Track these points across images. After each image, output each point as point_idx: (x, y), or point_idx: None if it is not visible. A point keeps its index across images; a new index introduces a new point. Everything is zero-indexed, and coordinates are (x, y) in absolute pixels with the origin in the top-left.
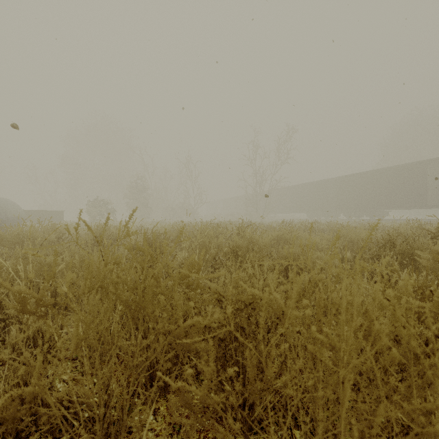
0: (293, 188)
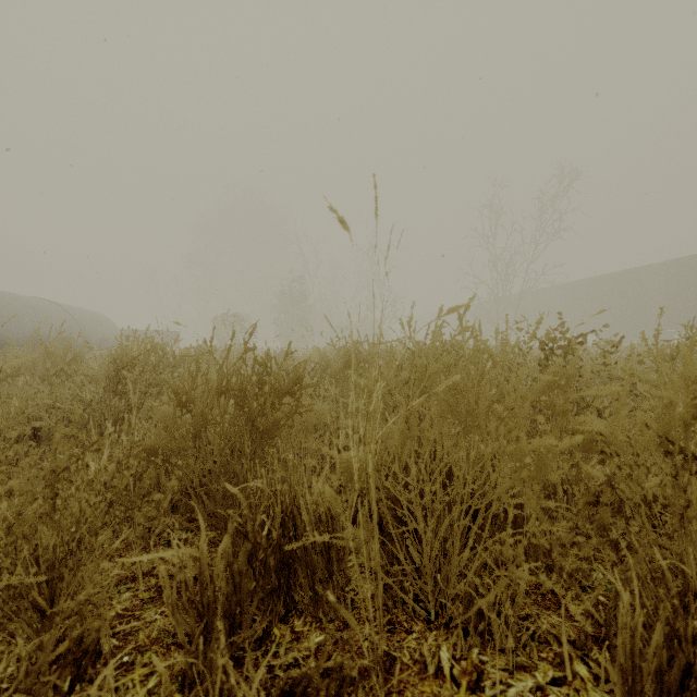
0: (567, 287)
